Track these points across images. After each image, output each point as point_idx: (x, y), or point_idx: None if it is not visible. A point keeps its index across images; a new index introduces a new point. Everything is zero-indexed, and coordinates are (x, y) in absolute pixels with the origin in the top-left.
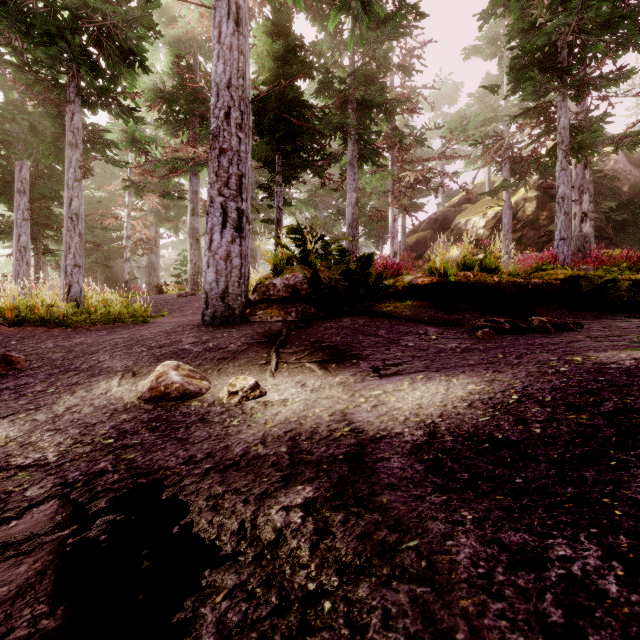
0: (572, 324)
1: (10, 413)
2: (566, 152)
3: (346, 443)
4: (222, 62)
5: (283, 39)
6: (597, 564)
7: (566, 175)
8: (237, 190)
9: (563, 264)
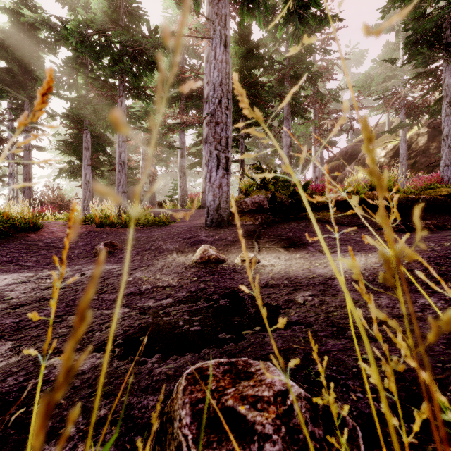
0: (449, 225)
1: (137, 267)
2: (449, 103)
3: (317, 279)
4: (217, 70)
5: (245, 44)
6: (435, 302)
7: (450, 119)
8: (225, 146)
9: (447, 184)
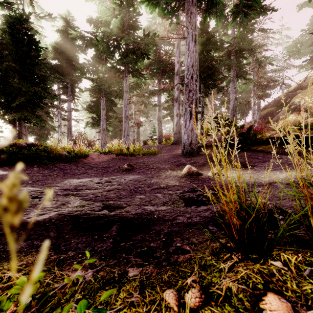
0: None
1: (151, 177)
2: None
3: (264, 183)
4: (189, 57)
5: (205, 35)
6: None
7: None
8: (195, 104)
9: None
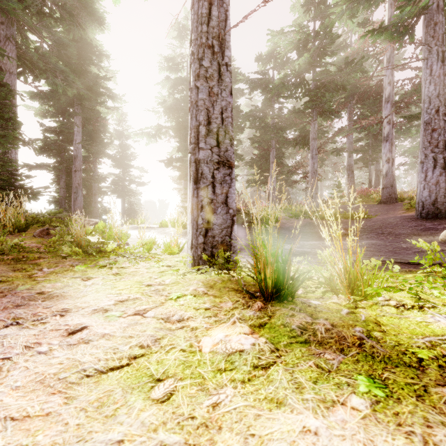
0: None
1: (395, 242)
2: None
3: None
4: (433, 85)
5: None
6: None
7: None
8: (443, 148)
9: None
